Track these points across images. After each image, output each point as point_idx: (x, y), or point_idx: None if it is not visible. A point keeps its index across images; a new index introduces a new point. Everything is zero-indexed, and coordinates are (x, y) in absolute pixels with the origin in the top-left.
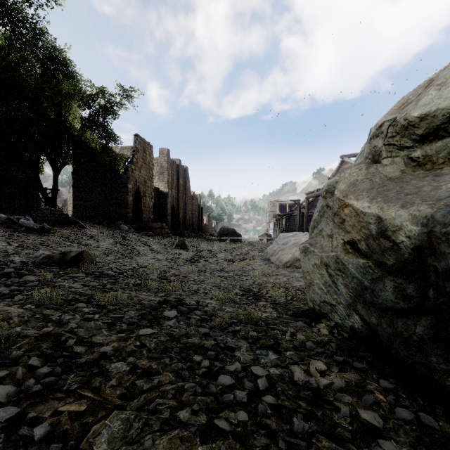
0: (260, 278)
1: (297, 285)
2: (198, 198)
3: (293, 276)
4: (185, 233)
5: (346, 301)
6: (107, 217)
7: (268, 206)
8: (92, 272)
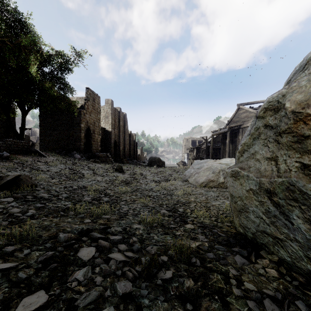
0: (183, 197)
1: (215, 204)
2: (134, 136)
3: (210, 195)
4: (124, 161)
5: (309, 240)
6: (65, 149)
7: (184, 141)
8: (24, 195)
